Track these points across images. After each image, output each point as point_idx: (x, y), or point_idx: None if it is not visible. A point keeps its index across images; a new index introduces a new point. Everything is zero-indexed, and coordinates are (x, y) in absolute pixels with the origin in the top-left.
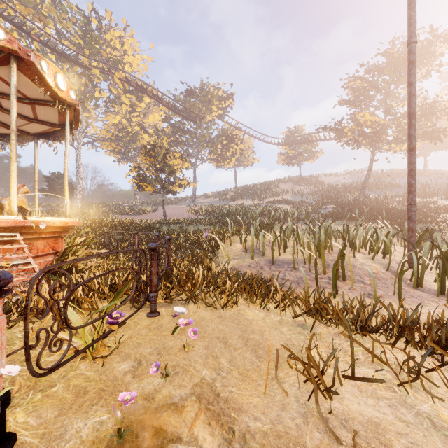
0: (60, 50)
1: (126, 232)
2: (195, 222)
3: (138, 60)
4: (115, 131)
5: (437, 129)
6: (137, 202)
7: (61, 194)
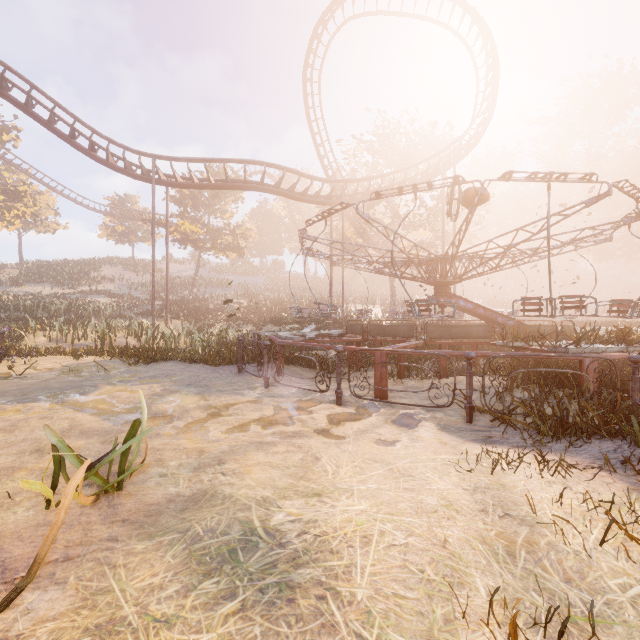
0: None
1: None
2: None
3: None
4: None
5: (241, 246)
6: None
7: None
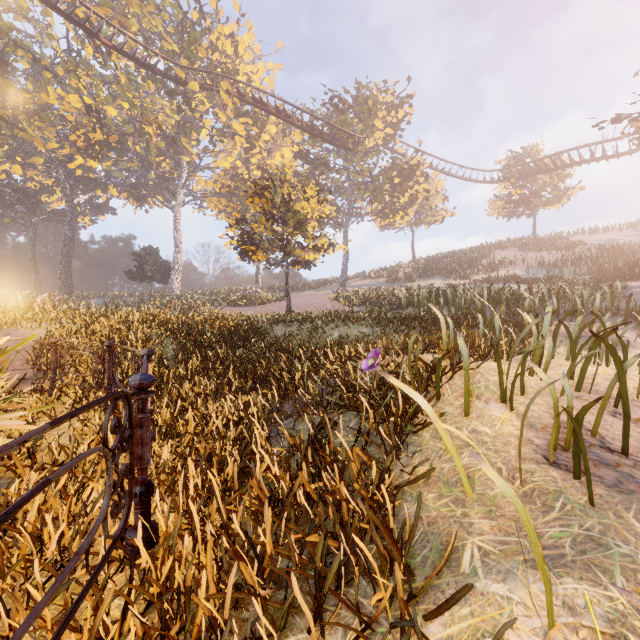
0: (143, 58)
1: (189, 342)
2: (343, 318)
3: (260, 72)
4: (226, 180)
5: None
6: (259, 288)
7: (153, 278)
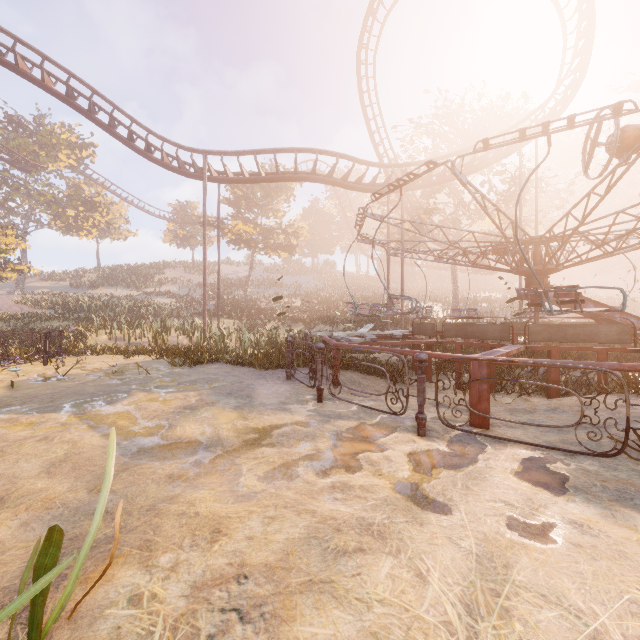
0: None
1: None
2: (45, 318)
3: None
4: None
5: (292, 245)
6: None
7: None
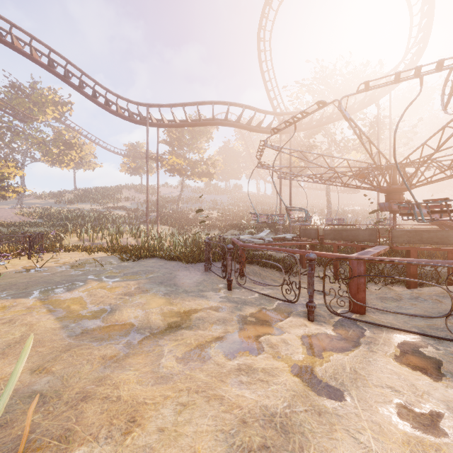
0: None
1: None
2: (35, 225)
3: None
4: None
5: (211, 173)
6: None
7: None
